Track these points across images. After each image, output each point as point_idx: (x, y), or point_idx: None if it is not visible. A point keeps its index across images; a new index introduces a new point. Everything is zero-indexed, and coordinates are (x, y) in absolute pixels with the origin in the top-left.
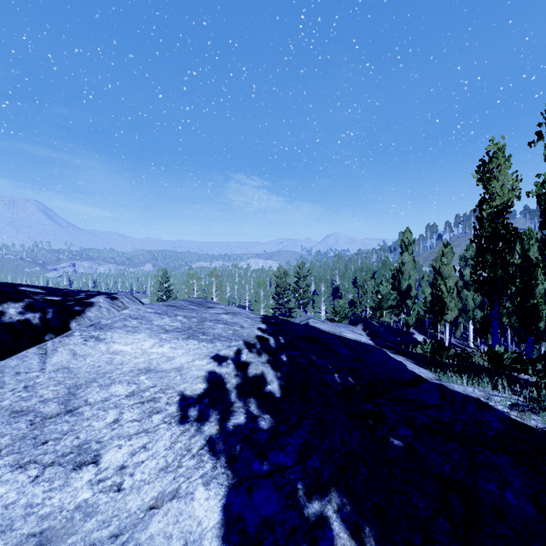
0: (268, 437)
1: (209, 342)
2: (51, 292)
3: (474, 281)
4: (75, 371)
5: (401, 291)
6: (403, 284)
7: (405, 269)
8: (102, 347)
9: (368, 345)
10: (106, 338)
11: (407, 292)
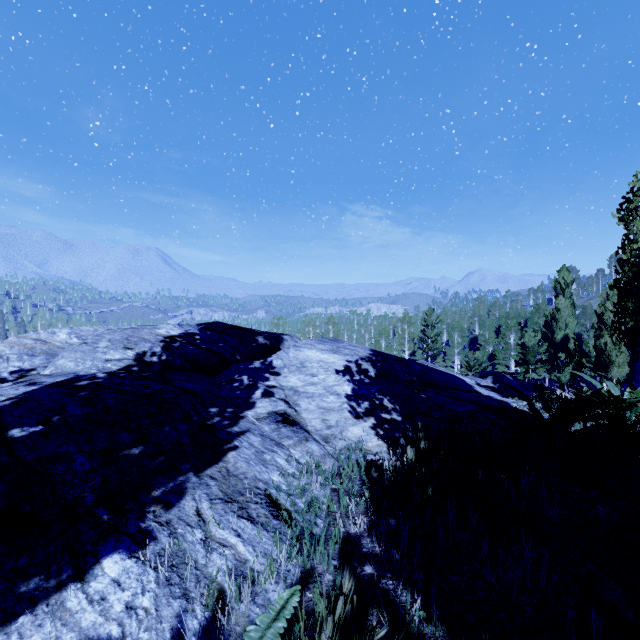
0: (367, 383)
1: (343, 356)
2: (263, 332)
3: (615, 330)
4: (299, 358)
5: (555, 342)
6: (558, 334)
7: (560, 315)
8: (302, 353)
9: (446, 373)
10: (302, 350)
11: (562, 344)
